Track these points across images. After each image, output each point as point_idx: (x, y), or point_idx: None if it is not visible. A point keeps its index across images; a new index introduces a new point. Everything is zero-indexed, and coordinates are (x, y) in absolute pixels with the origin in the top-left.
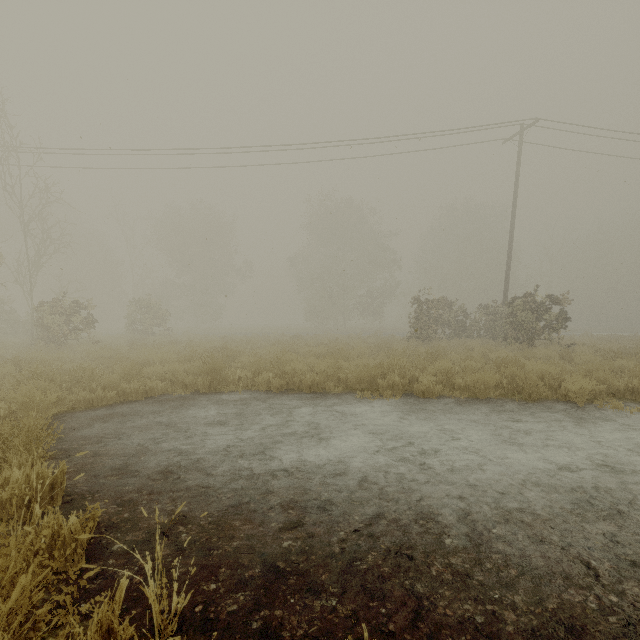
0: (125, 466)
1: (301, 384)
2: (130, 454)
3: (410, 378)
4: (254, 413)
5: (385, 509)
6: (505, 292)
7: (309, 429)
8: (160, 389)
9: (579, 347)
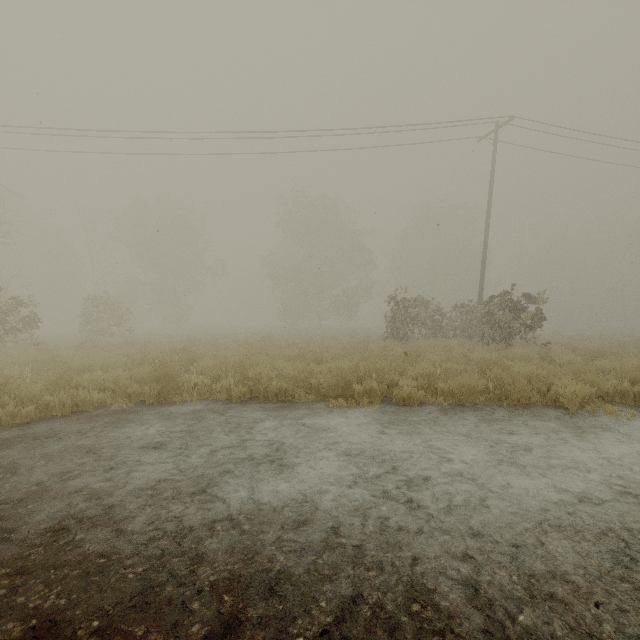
0: (1, 522)
1: (267, 391)
2: (18, 500)
3: (389, 383)
4: (206, 430)
5: (364, 583)
6: (480, 291)
7: (270, 451)
8: (96, 401)
9: (556, 347)
